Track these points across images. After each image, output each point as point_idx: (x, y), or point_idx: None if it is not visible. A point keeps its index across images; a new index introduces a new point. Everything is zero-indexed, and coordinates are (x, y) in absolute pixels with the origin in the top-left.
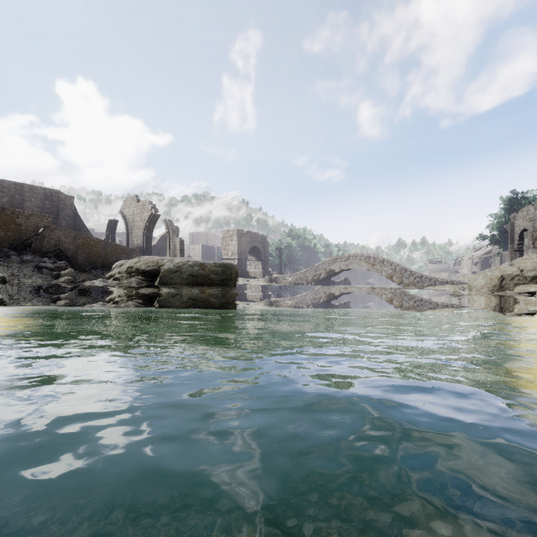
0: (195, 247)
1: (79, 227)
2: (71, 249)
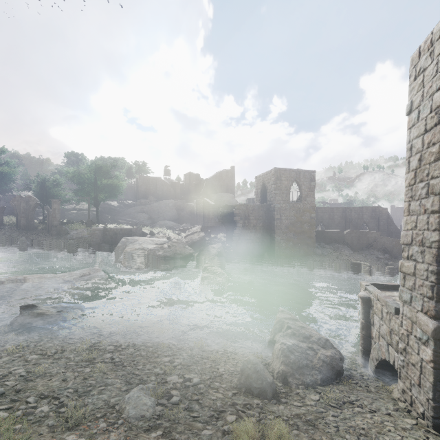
0: None
1: (389, 224)
2: (390, 247)
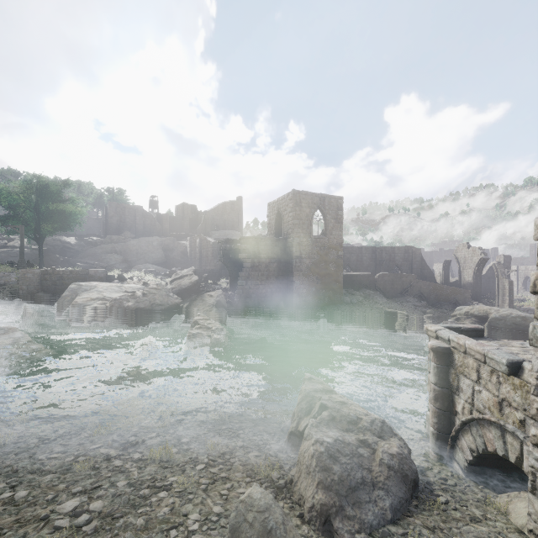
0: (534, 268)
1: (423, 267)
2: (426, 292)
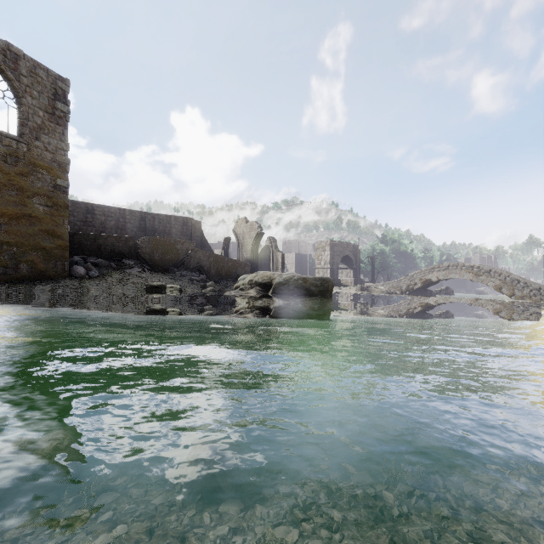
0: (288, 256)
1: (204, 245)
2: (207, 265)
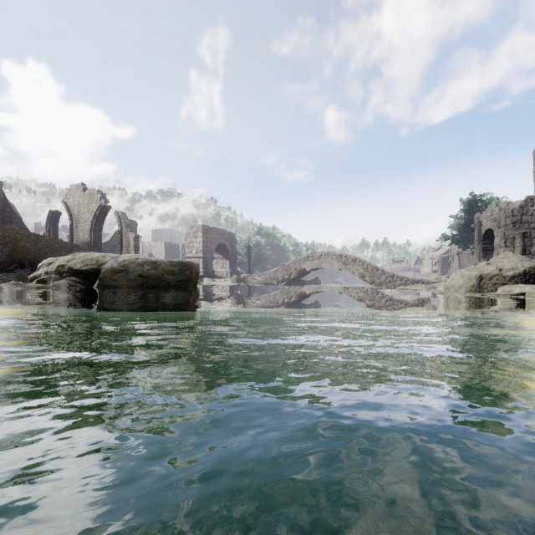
0: (156, 245)
1: (10, 219)
2: None
